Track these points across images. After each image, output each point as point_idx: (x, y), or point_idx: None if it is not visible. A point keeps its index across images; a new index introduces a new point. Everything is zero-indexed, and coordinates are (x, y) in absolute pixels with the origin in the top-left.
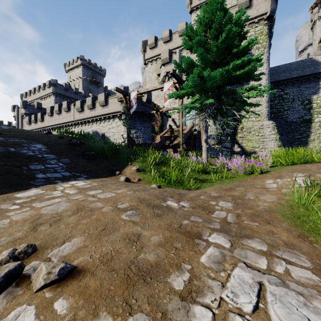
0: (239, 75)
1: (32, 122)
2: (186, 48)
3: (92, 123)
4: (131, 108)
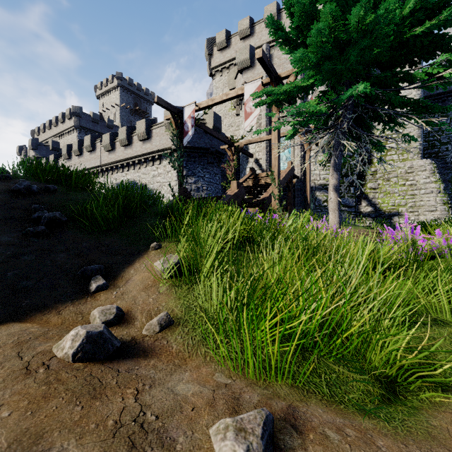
0: (420, 37)
1: None
2: None
3: (128, 169)
4: (184, 135)
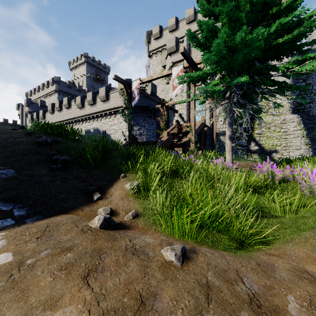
0: (282, 44)
1: (34, 120)
2: (203, 15)
3: (93, 120)
4: (132, 100)
